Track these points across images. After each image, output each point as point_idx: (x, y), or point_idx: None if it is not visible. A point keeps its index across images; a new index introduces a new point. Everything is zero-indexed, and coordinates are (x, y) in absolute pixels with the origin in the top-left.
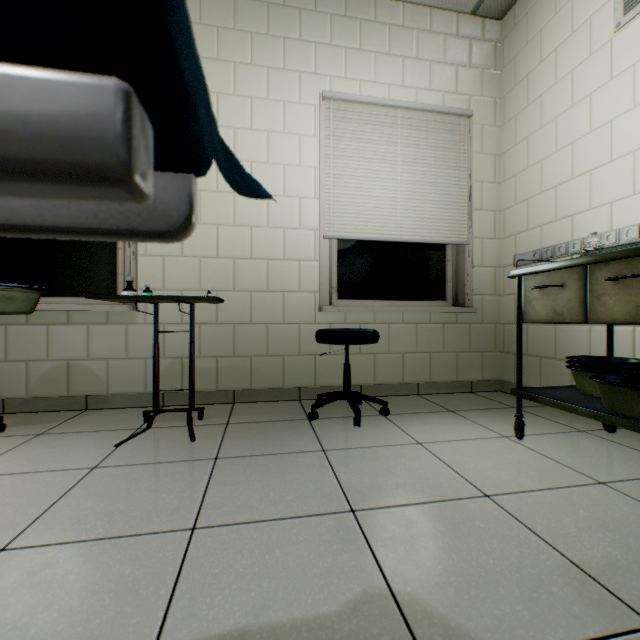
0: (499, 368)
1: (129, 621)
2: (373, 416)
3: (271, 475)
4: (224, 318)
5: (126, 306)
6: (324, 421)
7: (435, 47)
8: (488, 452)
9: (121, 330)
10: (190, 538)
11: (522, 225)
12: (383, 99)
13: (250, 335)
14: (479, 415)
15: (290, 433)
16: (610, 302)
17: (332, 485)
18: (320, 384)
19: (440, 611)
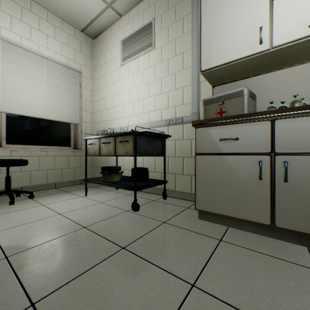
0: (93, 173)
1: None
2: (25, 199)
3: None
4: None
5: None
6: None
7: (65, 37)
8: (71, 202)
9: None
10: None
11: (100, 120)
12: (35, 50)
13: None
14: (78, 191)
15: None
16: (104, 149)
17: None
18: None
19: (19, 245)
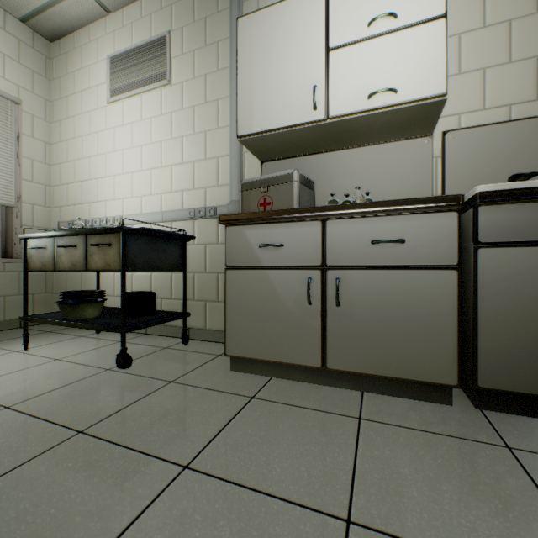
0: (51, 305)
1: None
2: None
3: None
4: None
5: None
6: None
7: None
8: None
9: None
10: None
11: (65, 201)
12: None
13: None
14: (9, 342)
15: None
16: (64, 259)
17: None
18: None
19: None
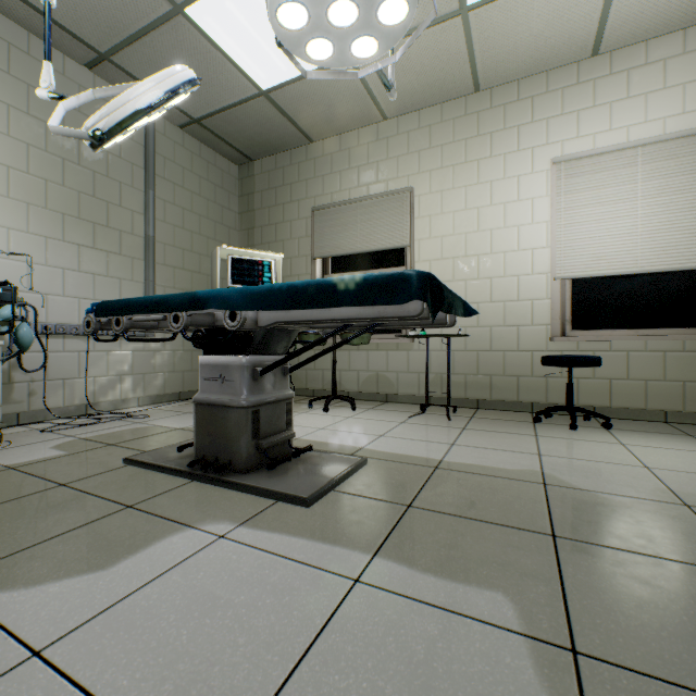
0: None
1: (431, 455)
2: (594, 428)
3: (495, 438)
4: (470, 347)
5: (408, 339)
6: (545, 425)
7: (690, 66)
8: (686, 456)
9: (404, 354)
10: (451, 446)
11: None
12: (618, 145)
13: (490, 359)
14: None
15: (515, 426)
16: None
17: (532, 446)
18: (551, 402)
19: (562, 479)
